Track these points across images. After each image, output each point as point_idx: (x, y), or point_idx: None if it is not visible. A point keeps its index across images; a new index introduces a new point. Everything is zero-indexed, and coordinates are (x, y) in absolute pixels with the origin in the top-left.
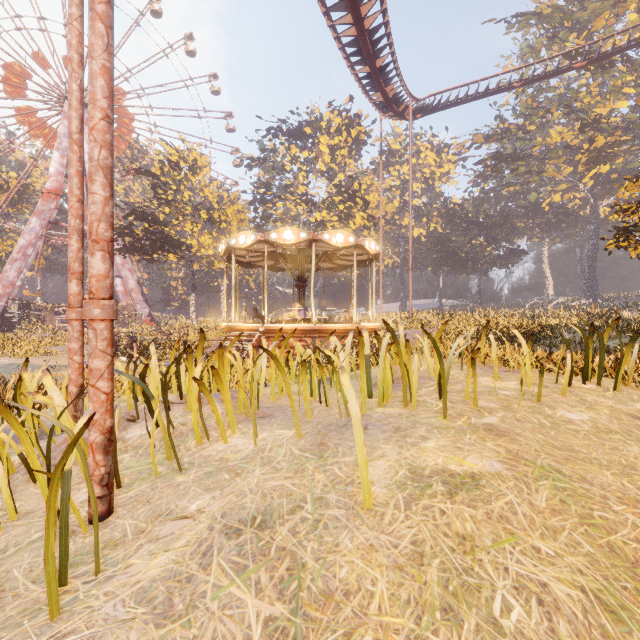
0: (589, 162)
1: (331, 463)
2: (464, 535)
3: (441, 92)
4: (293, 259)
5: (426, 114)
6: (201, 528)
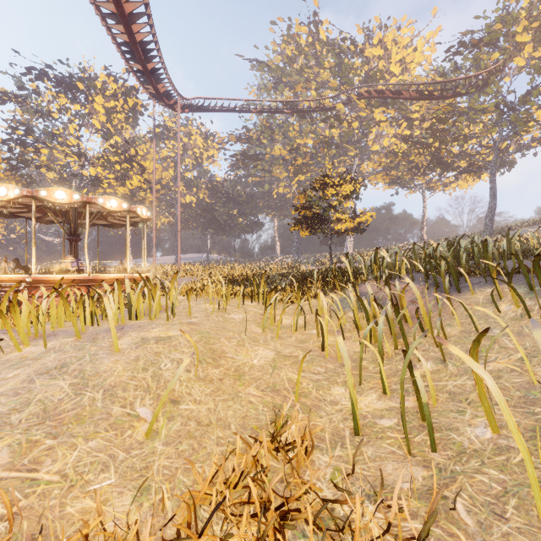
0: (295, 172)
1: (100, 343)
2: (158, 352)
3: (204, 98)
4: (64, 214)
5: (193, 111)
6: (22, 378)
